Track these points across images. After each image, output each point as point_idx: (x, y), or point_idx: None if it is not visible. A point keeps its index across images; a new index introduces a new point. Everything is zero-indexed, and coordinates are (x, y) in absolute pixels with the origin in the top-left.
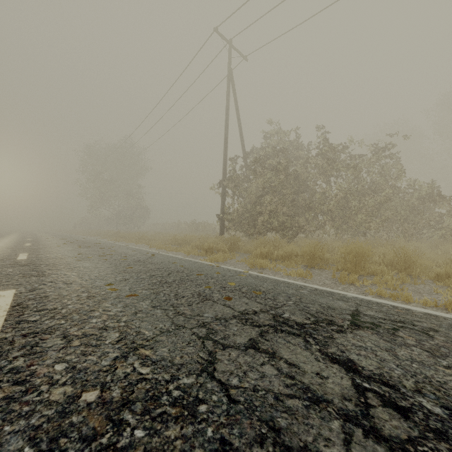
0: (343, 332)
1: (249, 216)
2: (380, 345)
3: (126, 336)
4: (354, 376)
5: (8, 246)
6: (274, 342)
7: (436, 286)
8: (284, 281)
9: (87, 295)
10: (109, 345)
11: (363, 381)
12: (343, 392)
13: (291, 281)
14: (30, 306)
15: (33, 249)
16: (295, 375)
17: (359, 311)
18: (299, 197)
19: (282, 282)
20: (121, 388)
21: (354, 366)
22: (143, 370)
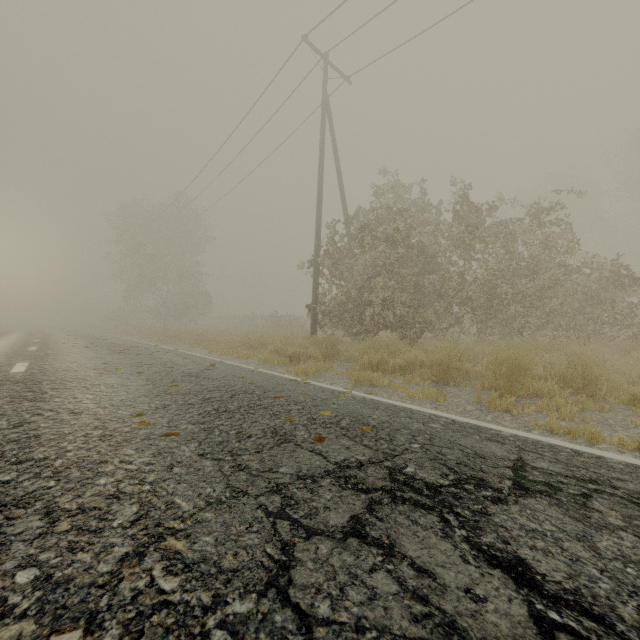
0: (503, 501)
1: (353, 307)
2: (566, 528)
3: (149, 512)
4: (530, 595)
5: (3, 352)
6: (391, 524)
7: (632, 414)
8: (406, 407)
9: (101, 434)
10: (117, 529)
11: (548, 607)
12: (516, 633)
13: (415, 407)
14: (6, 453)
15: (38, 356)
16: (429, 594)
17: (523, 460)
18: (426, 280)
19: (402, 409)
20: (123, 624)
21: (529, 572)
22: (167, 583)
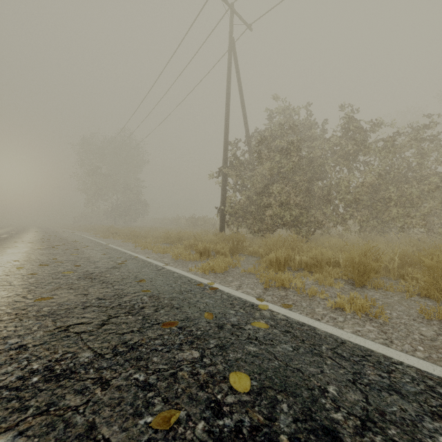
0: None
1: (254, 209)
2: None
3: None
4: None
5: None
6: None
7: None
8: (361, 348)
9: None
10: None
11: None
12: None
13: (374, 347)
14: None
15: None
16: None
17: None
18: (315, 186)
19: (359, 353)
20: None
21: None
22: None
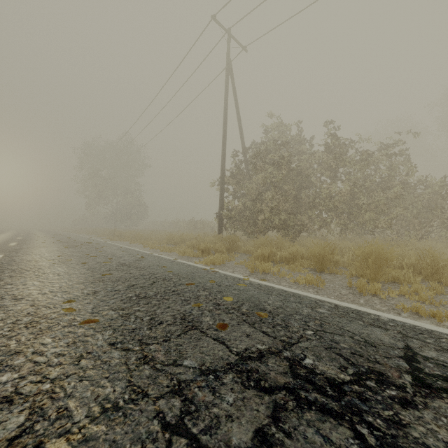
0: (412, 405)
1: (249, 214)
2: None
3: (36, 423)
4: None
5: None
6: (301, 442)
7: None
8: (294, 293)
9: (29, 320)
10: None
11: None
12: None
13: (302, 293)
14: None
15: (13, 250)
16: None
17: (411, 349)
18: (302, 193)
19: (292, 294)
20: None
21: None
22: None
